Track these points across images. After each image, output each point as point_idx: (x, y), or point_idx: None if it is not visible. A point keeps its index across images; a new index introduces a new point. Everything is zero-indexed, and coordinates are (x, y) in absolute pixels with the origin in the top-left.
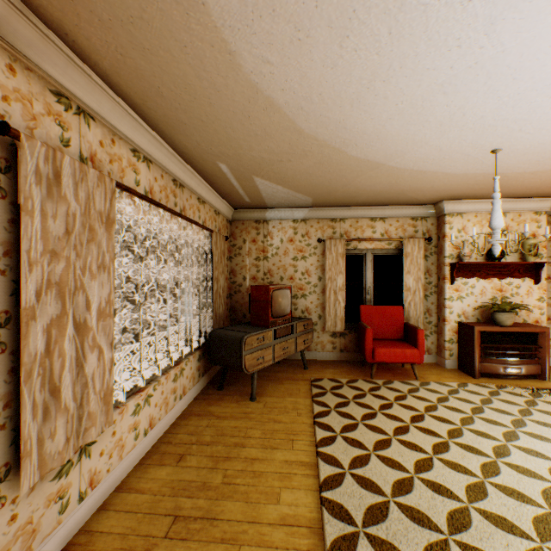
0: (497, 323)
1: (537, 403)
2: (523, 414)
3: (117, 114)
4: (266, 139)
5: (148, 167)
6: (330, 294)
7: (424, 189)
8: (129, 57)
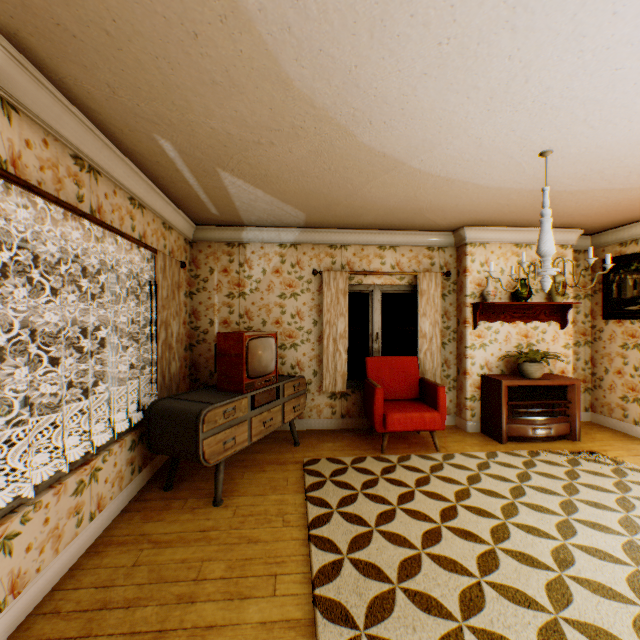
0: (525, 375)
1: (578, 473)
2: (568, 492)
3: None
4: (232, 95)
5: (6, 115)
6: (328, 342)
7: (446, 209)
8: None
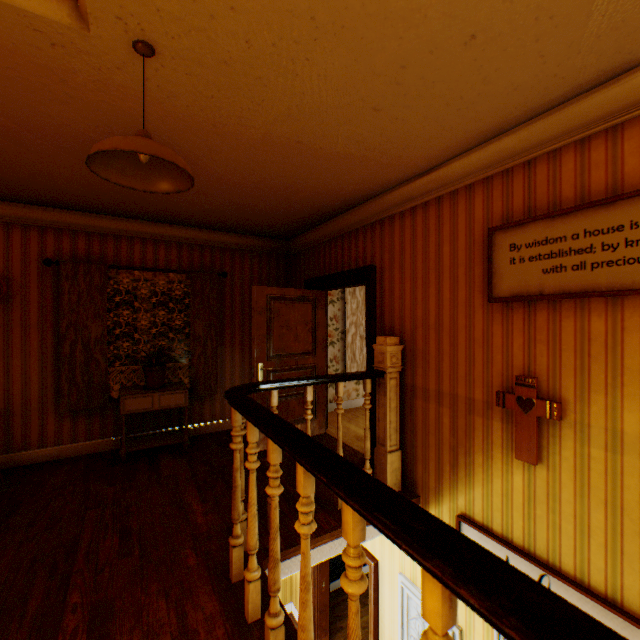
0: None
1: None
2: None
3: None
4: None
5: None
6: None
7: None
8: None
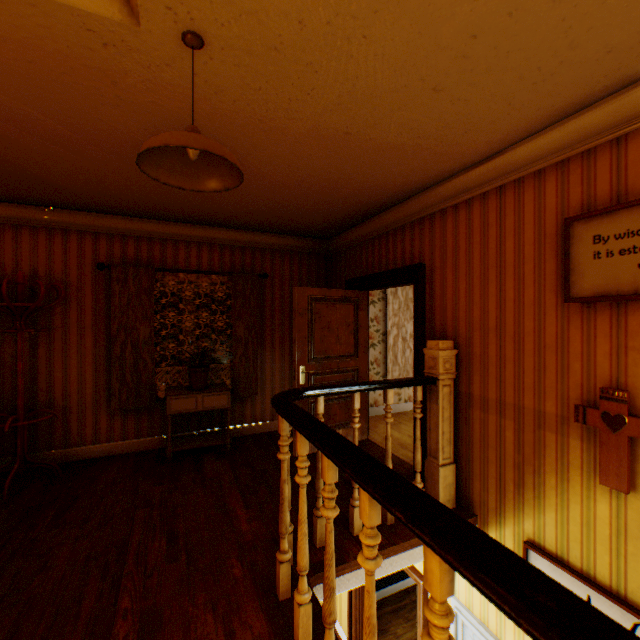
0: None
1: None
2: None
3: None
4: None
5: None
6: None
7: None
8: None
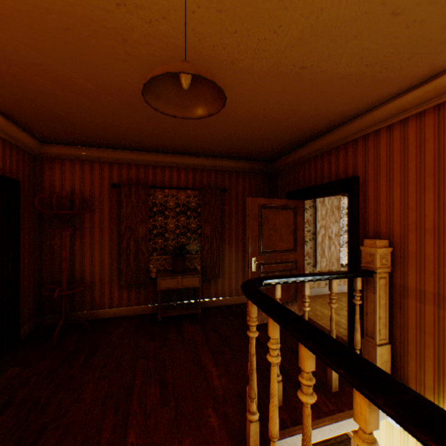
0: None
1: None
2: None
3: None
4: None
5: None
6: None
7: None
8: None
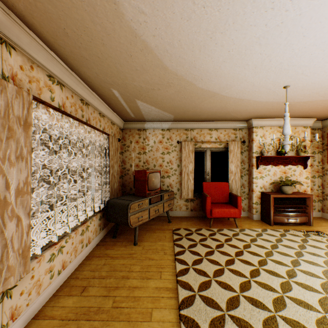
0: (283, 192)
1: (308, 240)
2: (300, 248)
3: (34, 47)
4: (143, 73)
5: (61, 89)
6: (184, 175)
7: (241, 111)
8: (38, 1)
